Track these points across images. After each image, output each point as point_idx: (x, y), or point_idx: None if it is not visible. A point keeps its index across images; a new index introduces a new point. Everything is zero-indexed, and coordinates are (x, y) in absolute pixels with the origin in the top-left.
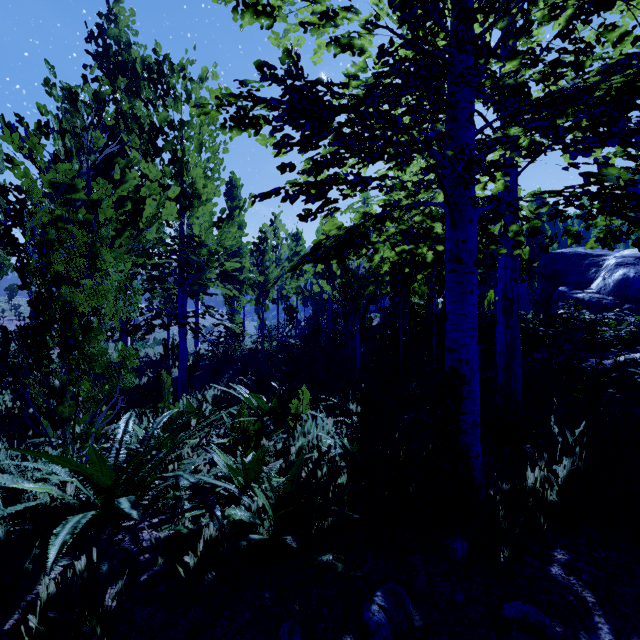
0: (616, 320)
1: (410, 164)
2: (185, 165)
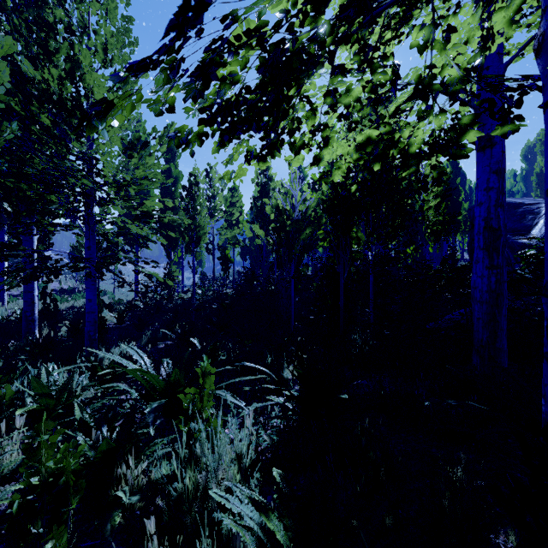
0: None
1: (374, 20)
2: (75, 64)
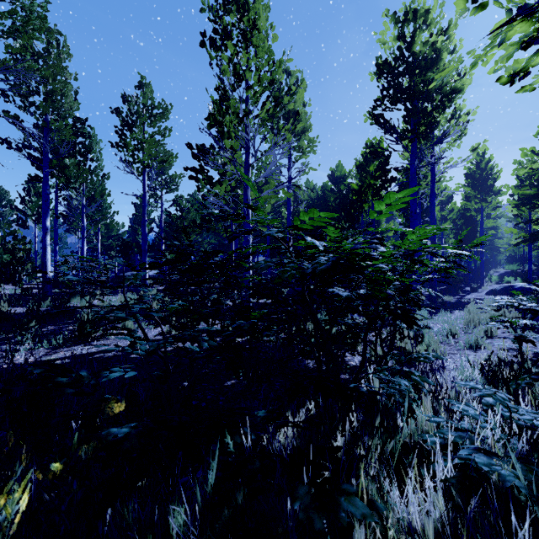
0: None
1: None
2: None
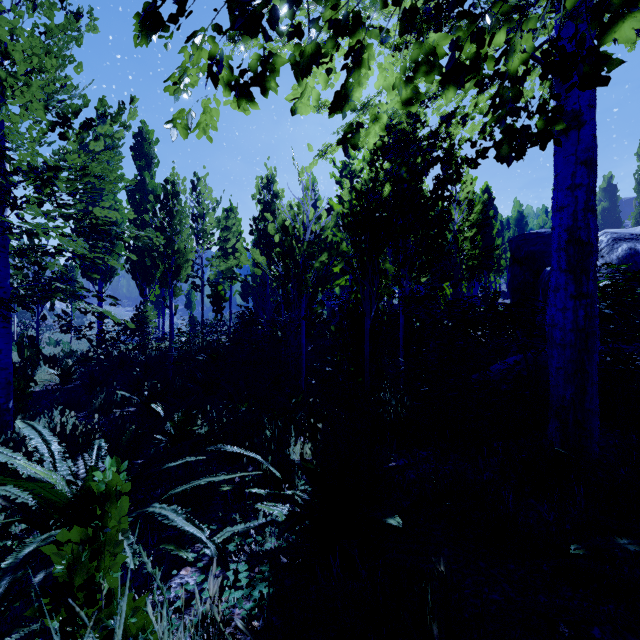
0: (633, 303)
1: None
2: None
